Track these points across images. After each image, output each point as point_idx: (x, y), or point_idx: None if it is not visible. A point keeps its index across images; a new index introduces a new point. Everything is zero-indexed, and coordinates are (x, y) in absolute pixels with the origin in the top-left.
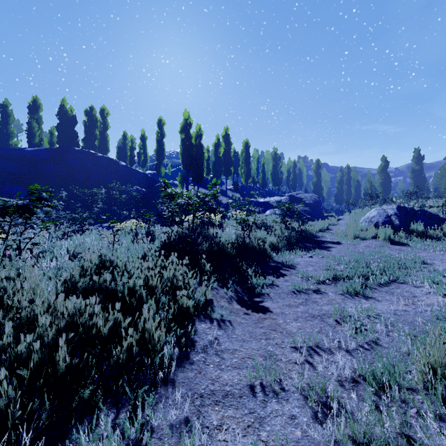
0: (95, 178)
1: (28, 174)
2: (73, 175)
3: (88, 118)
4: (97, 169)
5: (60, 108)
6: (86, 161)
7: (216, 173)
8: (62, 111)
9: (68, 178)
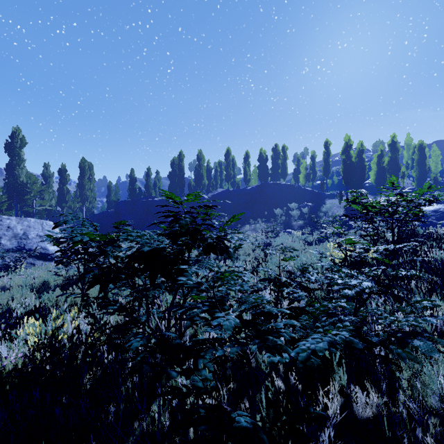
0: (280, 199)
1: (248, 202)
2: (268, 199)
3: (273, 153)
4: (281, 193)
5: (259, 155)
6: (275, 189)
7: (379, 182)
8: (260, 156)
9: (266, 201)
